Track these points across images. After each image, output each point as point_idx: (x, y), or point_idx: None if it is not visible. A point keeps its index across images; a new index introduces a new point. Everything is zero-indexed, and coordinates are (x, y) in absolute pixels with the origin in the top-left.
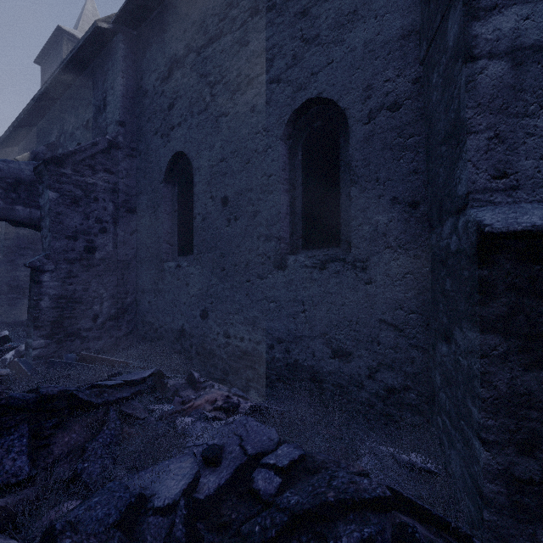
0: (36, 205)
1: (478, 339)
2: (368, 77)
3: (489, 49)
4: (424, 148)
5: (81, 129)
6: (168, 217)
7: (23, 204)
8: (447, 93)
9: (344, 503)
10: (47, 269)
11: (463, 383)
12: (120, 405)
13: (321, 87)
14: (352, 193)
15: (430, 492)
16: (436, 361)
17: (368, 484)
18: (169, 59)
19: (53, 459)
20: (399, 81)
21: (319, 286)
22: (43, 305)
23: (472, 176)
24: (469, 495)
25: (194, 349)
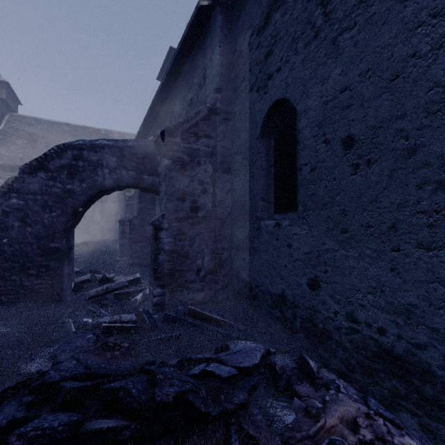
0: (156, 174)
1: None
2: None
3: None
4: None
5: (186, 108)
6: (263, 173)
7: (148, 174)
8: None
9: None
10: (163, 227)
11: None
12: (238, 415)
13: None
14: None
15: None
16: None
17: None
18: (265, 6)
19: None
20: None
21: None
22: (160, 258)
23: None
24: None
25: (299, 322)
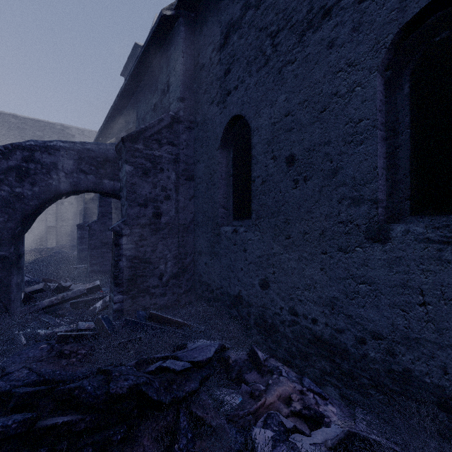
0: (117, 178)
1: None
2: None
3: None
4: None
5: (150, 112)
6: (223, 182)
7: (108, 178)
8: None
9: None
10: (124, 233)
11: None
12: (189, 401)
13: None
14: None
15: None
16: None
17: None
18: (225, 26)
19: None
20: None
21: None
22: (121, 264)
23: None
24: None
25: (252, 319)
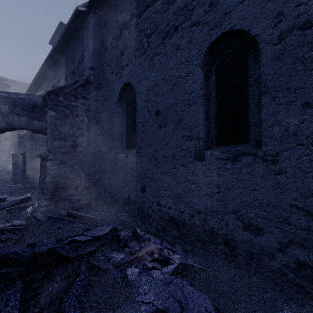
0: (44, 120)
1: None
2: (279, 6)
3: None
4: None
5: (70, 75)
6: (120, 125)
7: (37, 120)
8: None
9: None
10: (49, 158)
11: None
12: (88, 257)
13: (233, 22)
14: (263, 101)
15: None
16: None
17: None
18: (120, 24)
19: (39, 308)
20: (311, 3)
21: (232, 174)
22: (47, 180)
23: None
24: None
25: (136, 211)
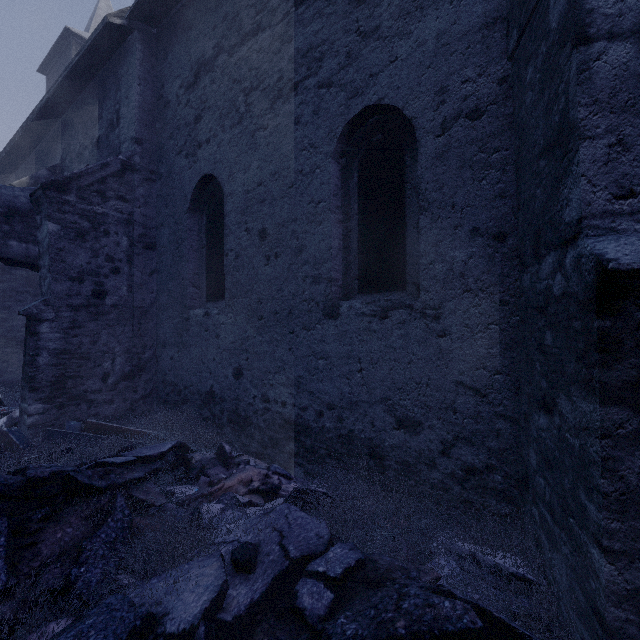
0: (33, 240)
1: (598, 413)
2: (442, 78)
3: (610, 27)
4: (513, 166)
5: (90, 148)
6: (194, 254)
7: (18, 239)
8: (548, 91)
9: (420, 637)
10: (45, 318)
11: (573, 468)
12: (130, 488)
13: (382, 92)
14: (421, 223)
15: (526, 607)
16: (530, 435)
17: (451, 609)
18: (195, 62)
19: (41, 562)
20: (481, 82)
21: (379, 339)
22: (41, 361)
23: (586, 196)
24: (582, 617)
25: (226, 416)
